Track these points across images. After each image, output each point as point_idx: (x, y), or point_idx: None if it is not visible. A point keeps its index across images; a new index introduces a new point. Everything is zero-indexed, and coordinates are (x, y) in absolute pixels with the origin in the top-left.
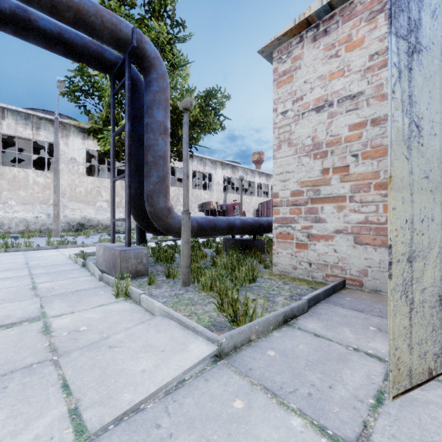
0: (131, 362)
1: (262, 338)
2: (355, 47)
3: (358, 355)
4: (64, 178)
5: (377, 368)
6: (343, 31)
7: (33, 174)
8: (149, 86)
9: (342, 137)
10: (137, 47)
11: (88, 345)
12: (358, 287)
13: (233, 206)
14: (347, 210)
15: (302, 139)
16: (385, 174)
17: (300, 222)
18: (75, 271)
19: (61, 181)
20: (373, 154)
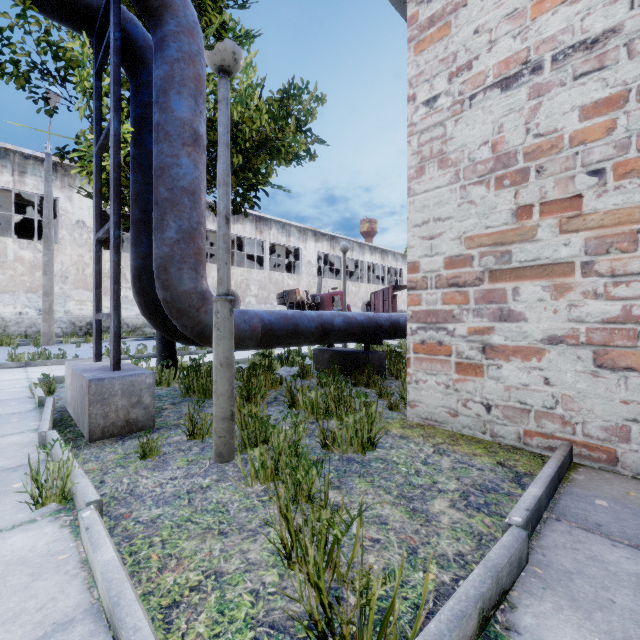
0: None
1: None
2: None
3: None
4: (66, 252)
5: None
6: None
7: (14, 245)
8: (161, 49)
9: (565, 135)
10: None
11: None
12: (604, 464)
13: (331, 297)
14: (577, 294)
15: (469, 149)
16: None
17: (466, 320)
18: (15, 417)
19: (60, 256)
20: None
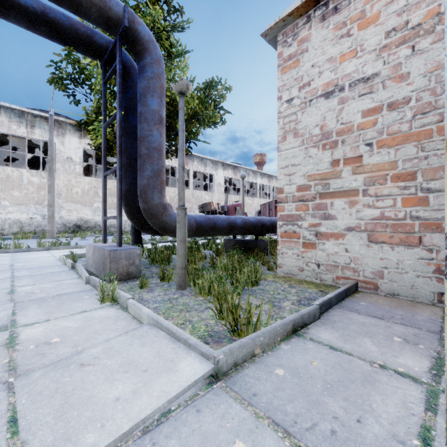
0: (104, 386)
1: (268, 351)
2: (369, 24)
3: (387, 374)
4: (60, 178)
5: (413, 392)
6: (356, 7)
7: (27, 173)
8: (143, 72)
9: (355, 125)
10: (128, 28)
11: (54, 362)
12: (372, 290)
13: (234, 208)
14: (360, 206)
15: (309, 128)
16: (403, 164)
17: (307, 220)
18: (62, 273)
19: (56, 181)
20: (390, 142)
